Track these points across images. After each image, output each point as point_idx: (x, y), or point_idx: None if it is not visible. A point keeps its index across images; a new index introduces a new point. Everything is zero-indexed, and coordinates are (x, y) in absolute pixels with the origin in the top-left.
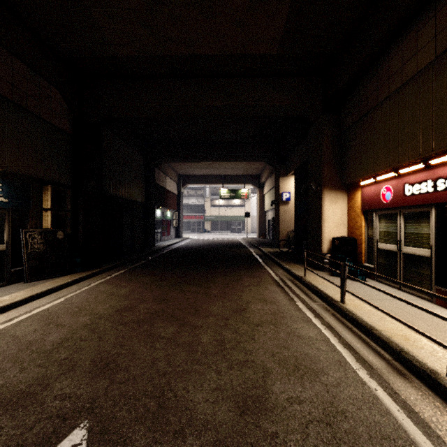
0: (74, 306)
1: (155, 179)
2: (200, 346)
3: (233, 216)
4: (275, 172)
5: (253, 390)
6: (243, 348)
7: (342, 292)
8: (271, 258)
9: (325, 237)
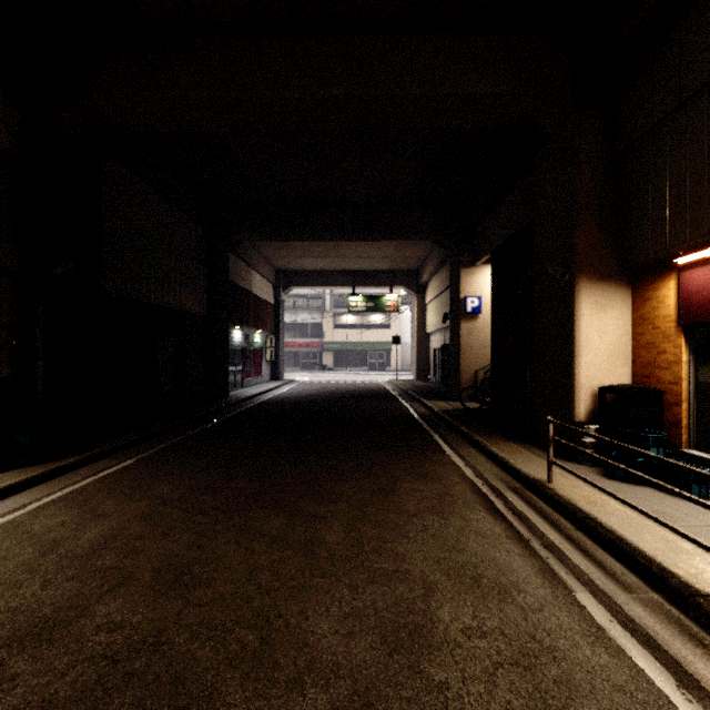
0: None
1: (230, 275)
2: None
3: (371, 343)
4: (451, 260)
5: None
6: None
7: None
8: (451, 425)
9: (581, 386)
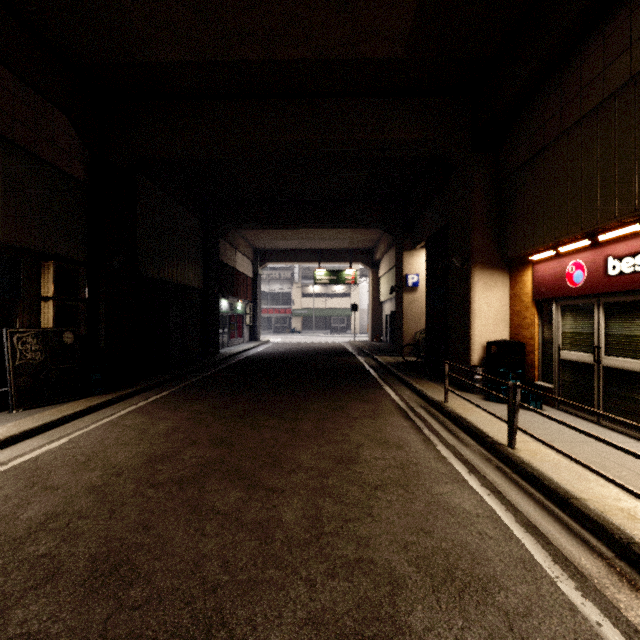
0: (80, 452)
1: (219, 255)
2: (281, 529)
3: (334, 310)
4: (396, 244)
5: (375, 624)
6: (353, 532)
7: (511, 431)
8: (391, 372)
9: (475, 341)
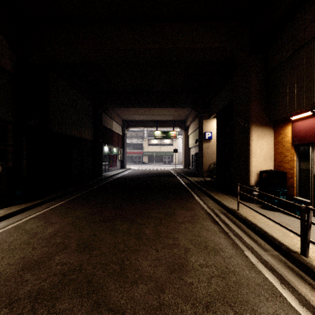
0: None
1: (103, 122)
2: None
3: (164, 152)
4: (199, 116)
5: None
6: None
7: (304, 243)
8: (198, 187)
9: (252, 170)
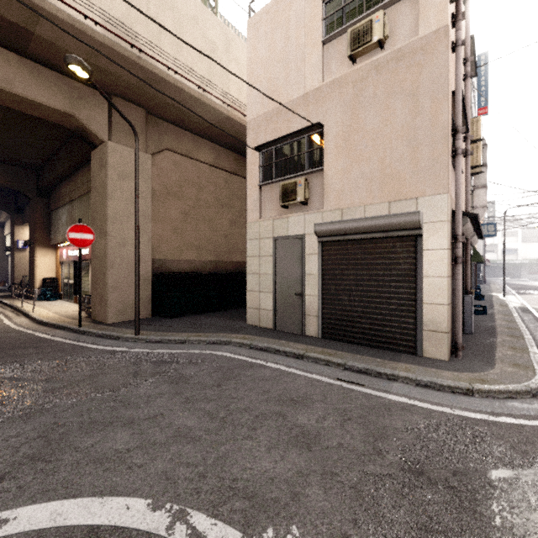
0: None
1: None
2: None
3: None
4: (11, 219)
5: None
6: None
7: (22, 302)
8: None
9: (37, 278)
